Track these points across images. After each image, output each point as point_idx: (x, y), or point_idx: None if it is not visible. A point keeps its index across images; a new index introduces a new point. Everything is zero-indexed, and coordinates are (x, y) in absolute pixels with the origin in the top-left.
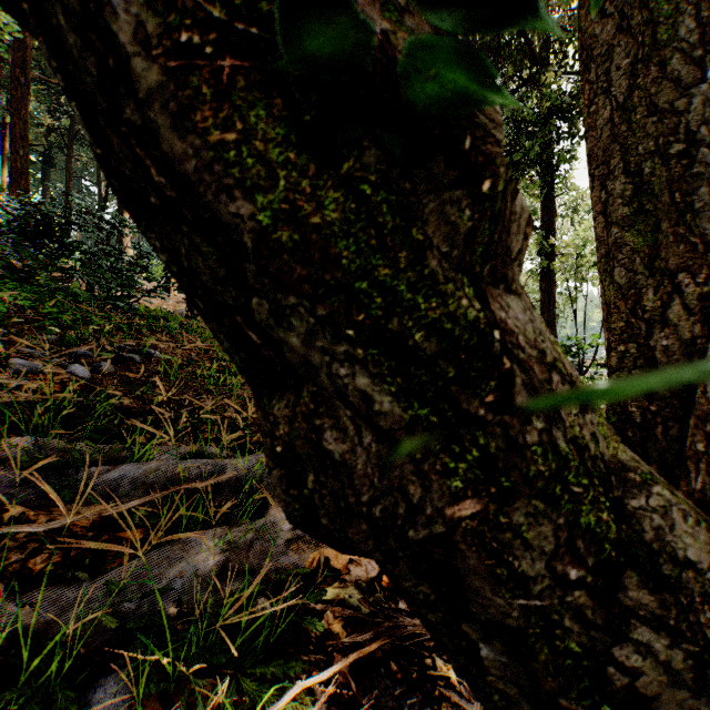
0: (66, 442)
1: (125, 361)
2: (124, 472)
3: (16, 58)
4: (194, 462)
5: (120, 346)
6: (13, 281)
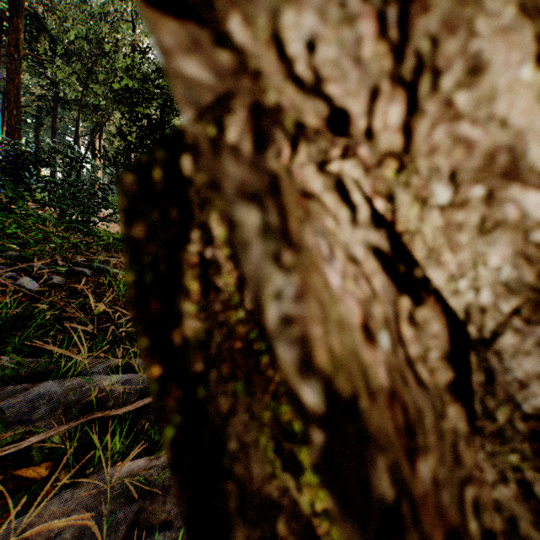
0: None
1: (78, 274)
2: (43, 390)
3: (10, 39)
4: (119, 377)
5: (75, 262)
6: None
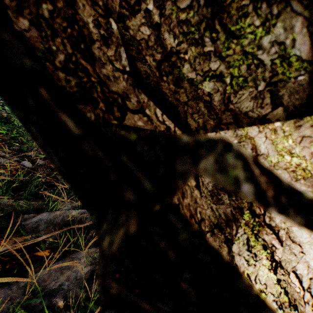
0: (13, 201)
1: None
2: (42, 217)
3: None
4: (79, 211)
5: None
6: (2, 122)
